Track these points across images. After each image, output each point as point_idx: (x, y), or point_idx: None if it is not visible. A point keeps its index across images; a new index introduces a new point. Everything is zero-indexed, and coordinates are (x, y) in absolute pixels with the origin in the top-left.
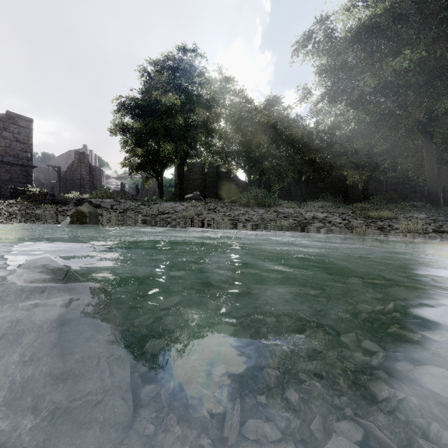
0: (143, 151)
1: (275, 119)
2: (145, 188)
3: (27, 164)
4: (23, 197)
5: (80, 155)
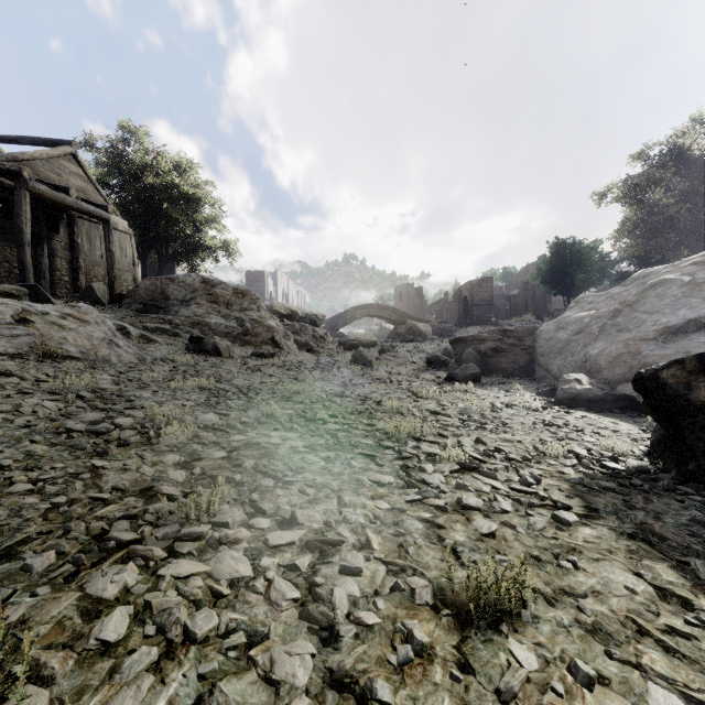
0: None
1: None
2: None
3: (490, 304)
4: (488, 323)
5: (524, 284)
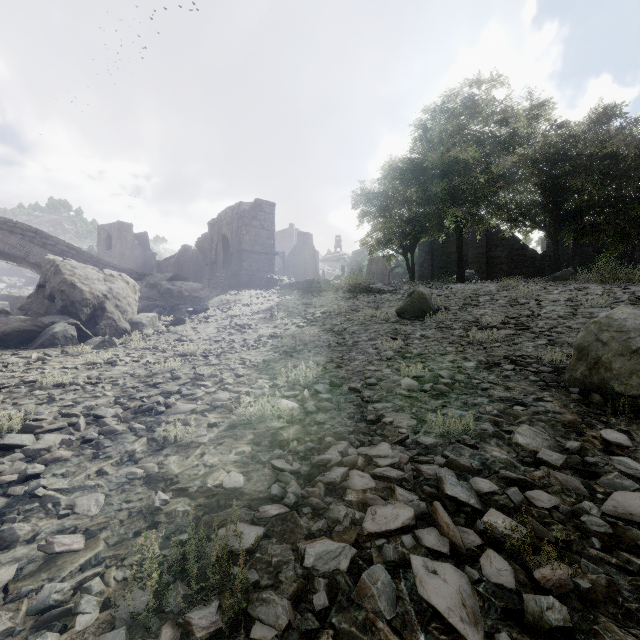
0: (392, 222)
1: (615, 144)
2: (371, 271)
3: (271, 252)
4: (283, 286)
5: (304, 236)
